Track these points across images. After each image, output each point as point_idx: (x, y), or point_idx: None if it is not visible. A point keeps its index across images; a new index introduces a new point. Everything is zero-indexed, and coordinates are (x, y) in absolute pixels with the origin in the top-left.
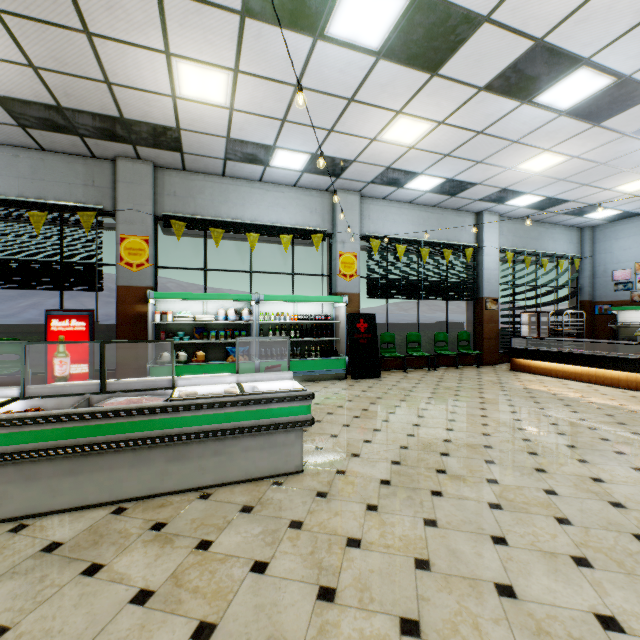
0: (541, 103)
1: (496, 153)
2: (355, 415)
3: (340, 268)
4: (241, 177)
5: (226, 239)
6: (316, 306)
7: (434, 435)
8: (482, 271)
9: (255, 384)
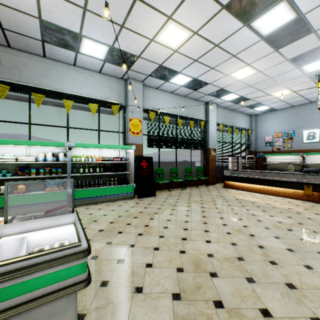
0: (254, 27)
1: (222, 63)
2: (139, 232)
3: (130, 128)
4: (59, 60)
5: (51, 105)
6: (115, 151)
7: (199, 249)
8: (208, 134)
9: (24, 235)
